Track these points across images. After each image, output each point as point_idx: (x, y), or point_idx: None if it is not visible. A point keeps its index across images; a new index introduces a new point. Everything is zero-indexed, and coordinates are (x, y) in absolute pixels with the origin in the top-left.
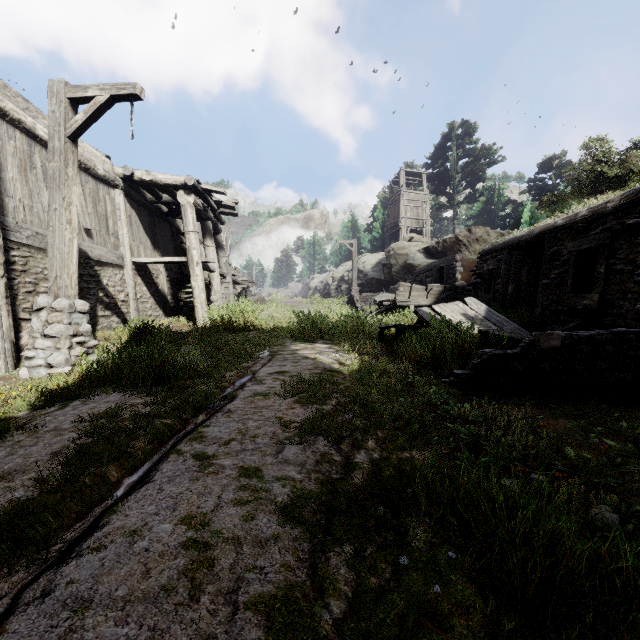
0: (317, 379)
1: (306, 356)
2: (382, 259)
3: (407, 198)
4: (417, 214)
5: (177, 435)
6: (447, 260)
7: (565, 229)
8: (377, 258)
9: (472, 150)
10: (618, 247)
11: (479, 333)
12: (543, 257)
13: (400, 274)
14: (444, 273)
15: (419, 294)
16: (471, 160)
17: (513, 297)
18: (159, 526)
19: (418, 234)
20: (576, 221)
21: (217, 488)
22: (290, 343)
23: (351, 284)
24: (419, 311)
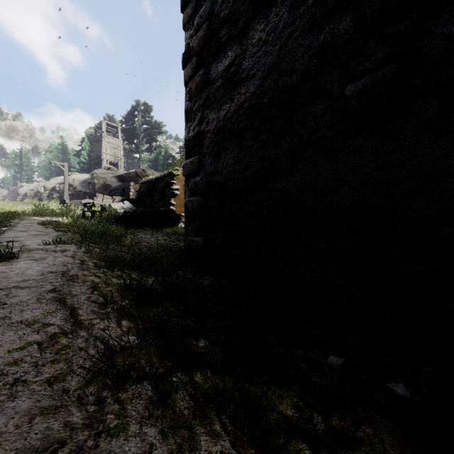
0: (54, 221)
1: (43, 219)
2: (88, 178)
3: (107, 141)
4: (114, 153)
5: (3, 230)
6: (126, 185)
7: (160, 179)
8: (84, 177)
9: (150, 122)
10: (167, 187)
11: (124, 212)
12: (156, 188)
13: (101, 190)
14: (125, 191)
15: (108, 201)
16: (149, 127)
17: (150, 204)
18: (22, 234)
19: (116, 165)
20: (162, 177)
21: (33, 232)
22: (29, 217)
23: (62, 193)
24: (103, 205)
